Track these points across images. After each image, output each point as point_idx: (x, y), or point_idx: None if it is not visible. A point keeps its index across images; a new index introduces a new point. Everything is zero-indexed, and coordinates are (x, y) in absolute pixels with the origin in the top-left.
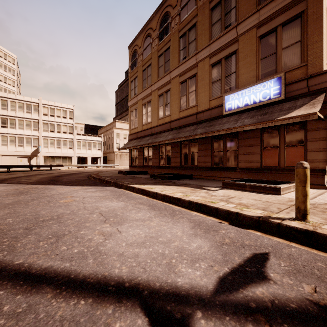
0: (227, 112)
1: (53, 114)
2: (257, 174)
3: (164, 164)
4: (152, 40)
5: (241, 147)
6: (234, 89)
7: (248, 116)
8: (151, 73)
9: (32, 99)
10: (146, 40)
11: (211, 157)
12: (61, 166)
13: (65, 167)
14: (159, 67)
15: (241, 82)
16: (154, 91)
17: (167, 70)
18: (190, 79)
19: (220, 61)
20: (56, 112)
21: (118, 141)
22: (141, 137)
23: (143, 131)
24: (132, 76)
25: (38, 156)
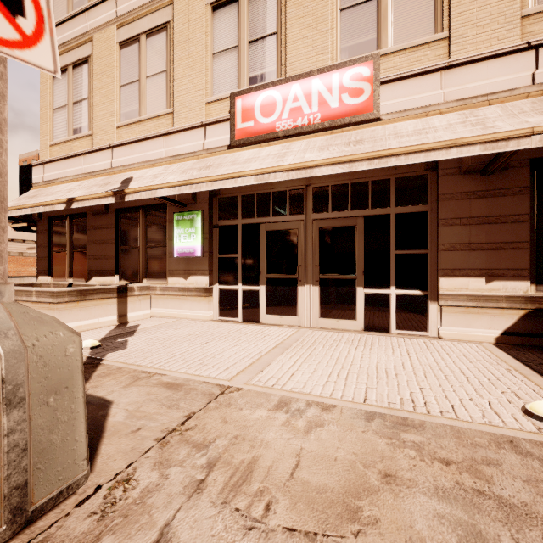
0: None
1: None
2: None
3: None
4: None
5: None
6: None
7: None
8: None
9: None
10: None
11: None
12: None
13: None
14: None
15: None
16: None
17: None
18: None
19: None
20: None
21: None
22: None
23: None
24: None
25: None
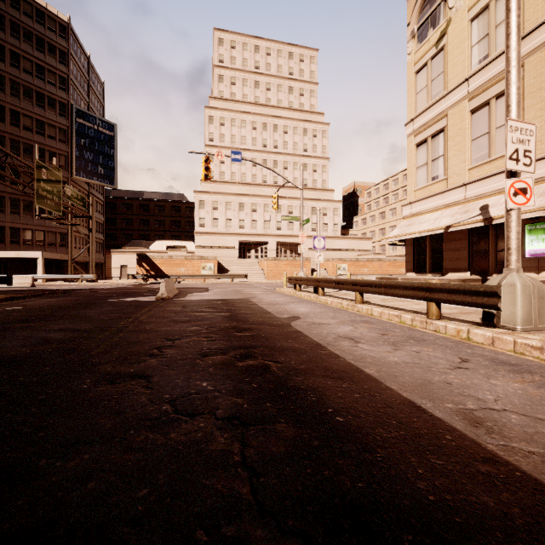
0: None
1: None
2: None
3: None
4: None
5: None
6: None
7: None
8: None
9: None
10: None
11: None
12: None
13: None
14: None
15: None
16: None
17: None
18: None
19: None
20: None
21: None
22: None
23: None
24: None
25: None
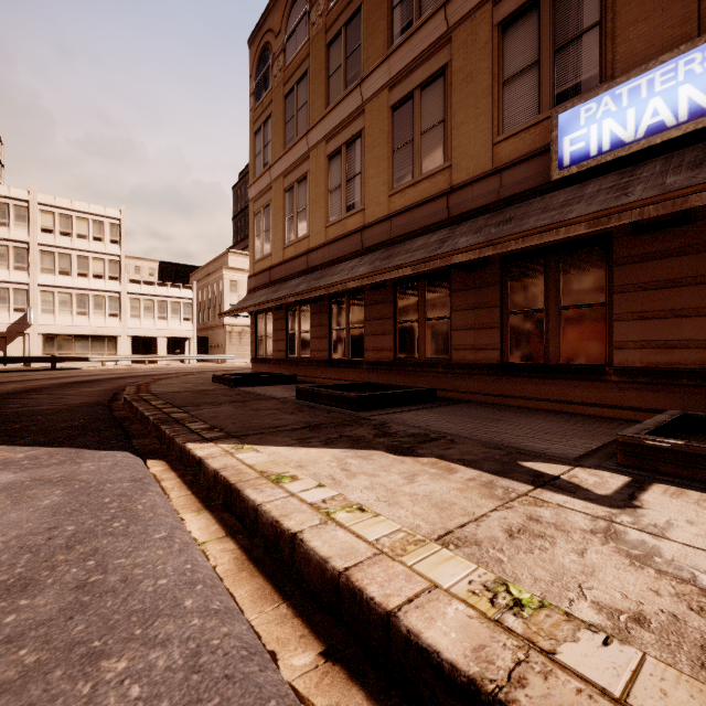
0: (569, 168)
1: (69, 229)
2: (700, 393)
3: (344, 356)
4: (309, 3)
5: (625, 294)
6: (593, 85)
7: (672, 167)
8: (308, 98)
9: (11, 191)
10: (295, 7)
11: (501, 330)
12: (82, 359)
13: (98, 363)
14: (330, 74)
15: (625, 54)
16: (316, 146)
17: (353, 79)
18: (425, 90)
19: (535, 0)
20: (76, 226)
21: (234, 299)
22: (282, 279)
23: (287, 262)
24: (258, 118)
25: (26, 335)
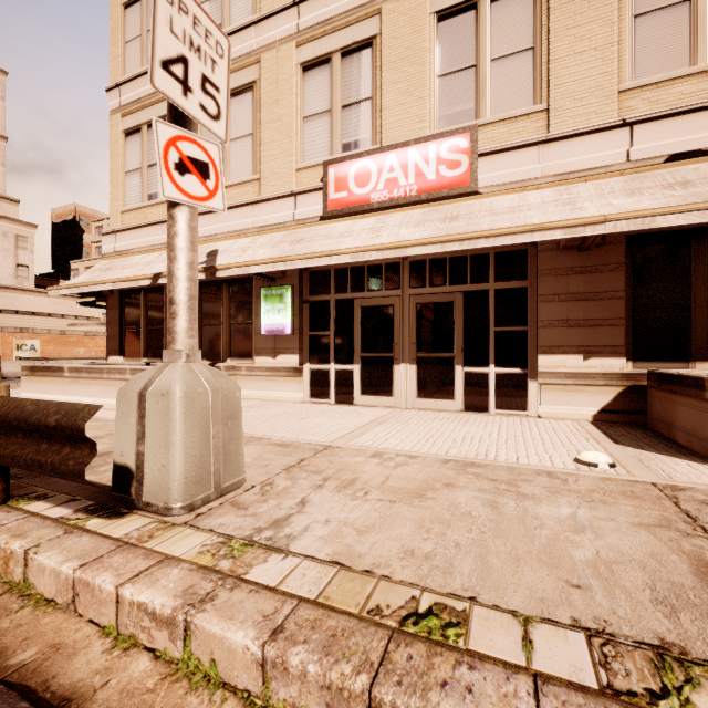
0: None
1: None
2: None
3: None
4: None
5: None
6: None
7: None
8: None
9: None
10: None
11: None
12: None
13: None
14: None
15: None
16: None
17: None
18: None
19: None
20: None
21: None
22: None
23: None
24: None
25: None
